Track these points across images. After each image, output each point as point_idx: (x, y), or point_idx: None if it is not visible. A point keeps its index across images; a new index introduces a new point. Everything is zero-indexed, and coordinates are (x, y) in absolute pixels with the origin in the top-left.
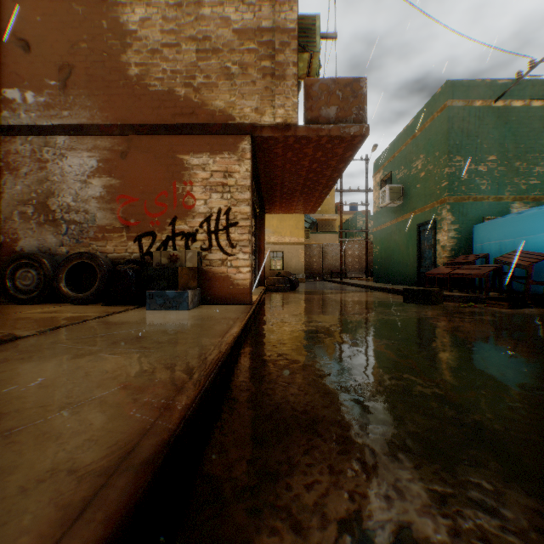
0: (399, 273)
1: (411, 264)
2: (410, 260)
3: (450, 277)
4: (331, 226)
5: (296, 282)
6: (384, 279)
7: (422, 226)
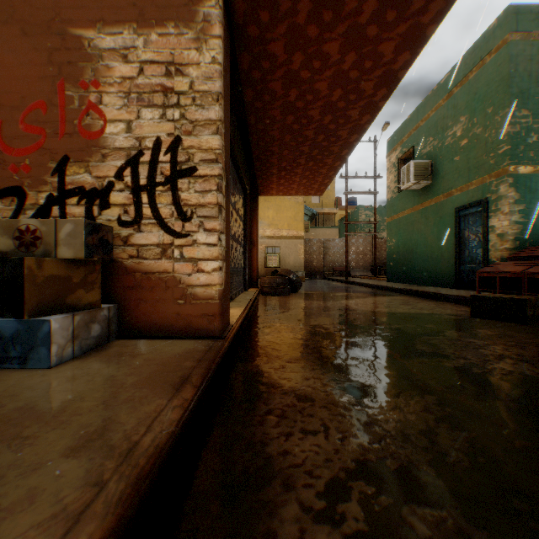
0: (426, 271)
1: (445, 260)
2: (444, 254)
3: (526, 277)
4: (331, 220)
5: (297, 283)
6: (403, 278)
7: (463, 210)
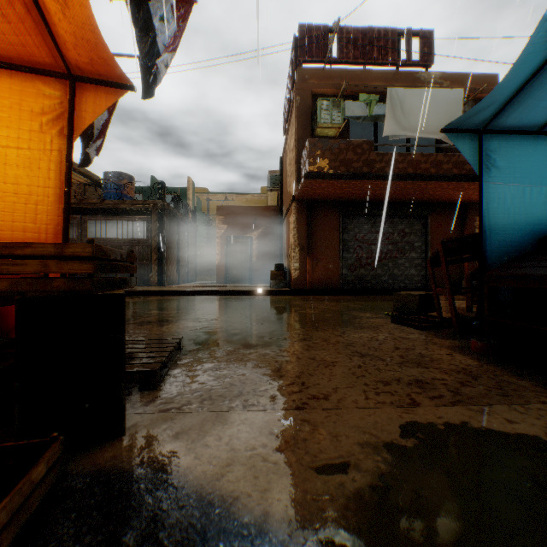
0: None
1: None
2: None
3: None
4: None
5: None
6: None
7: None
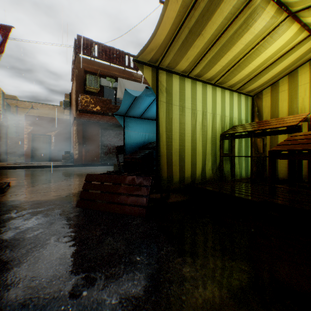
0: None
1: None
2: None
3: None
4: None
5: None
6: None
7: None
